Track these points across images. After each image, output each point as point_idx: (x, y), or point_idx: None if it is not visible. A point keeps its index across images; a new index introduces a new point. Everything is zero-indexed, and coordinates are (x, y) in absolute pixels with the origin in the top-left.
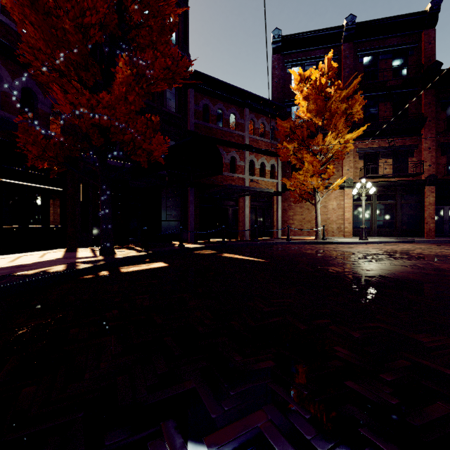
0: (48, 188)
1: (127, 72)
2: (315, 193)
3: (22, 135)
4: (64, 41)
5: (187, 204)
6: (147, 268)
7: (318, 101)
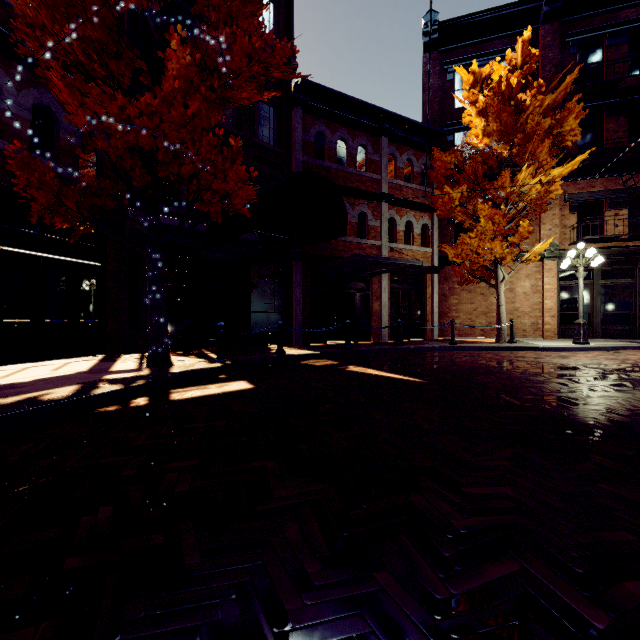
0: (76, 262)
1: (185, 58)
2: (496, 268)
3: (21, 172)
4: (76, 3)
5: (291, 288)
6: (216, 393)
7: (504, 116)
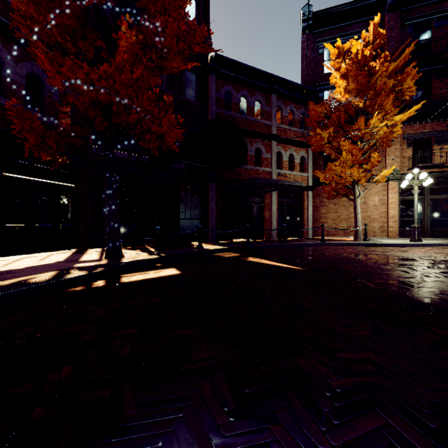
0: (57, 184)
1: (132, 38)
2: (354, 187)
3: (17, 120)
4: None
5: (207, 201)
6: (153, 278)
7: (360, 78)
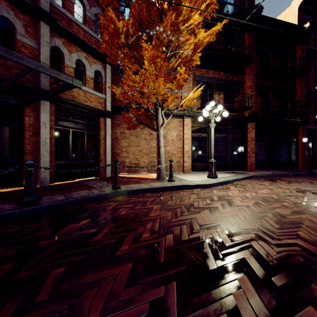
0: None
1: None
2: (157, 114)
3: None
4: None
5: None
6: None
7: None
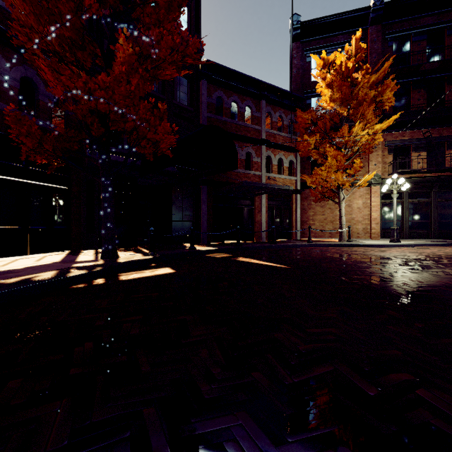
0: (50, 186)
1: (129, 50)
2: (339, 191)
3: (14, 125)
4: (55, 13)
5: (199, 204)
6: (150, 276)
7: (344, 88)
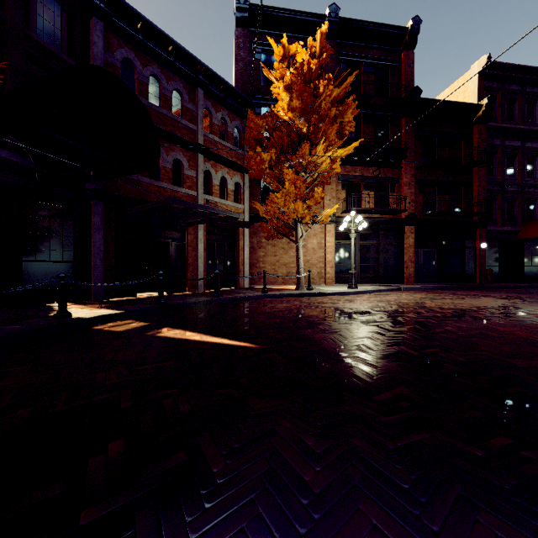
0: None
1: None
2: (296, 226)
3: None
4: None
5: (88, 232)
6: None
7: (305, 95)
